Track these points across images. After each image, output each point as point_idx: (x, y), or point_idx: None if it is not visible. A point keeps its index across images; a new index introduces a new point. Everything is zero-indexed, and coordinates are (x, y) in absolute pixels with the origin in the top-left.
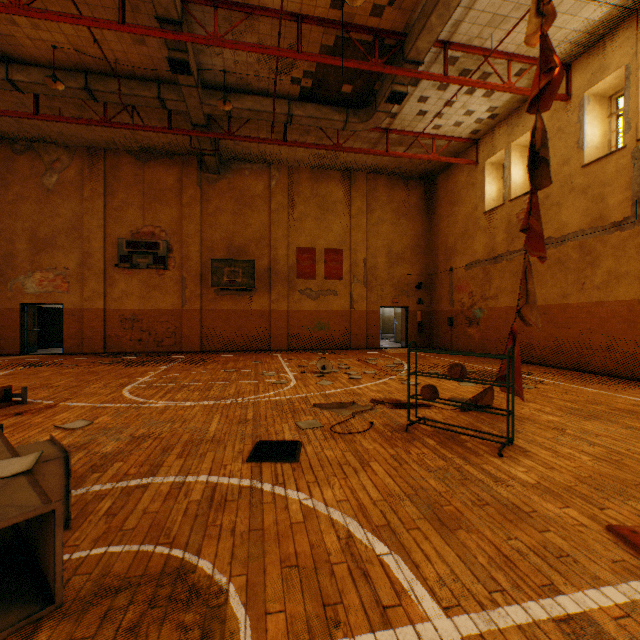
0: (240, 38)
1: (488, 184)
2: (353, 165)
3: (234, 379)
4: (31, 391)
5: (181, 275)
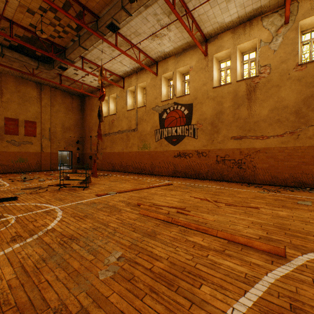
0: None
1: (104, 107)
2: (43, 82)
3: None
4: None
5: None
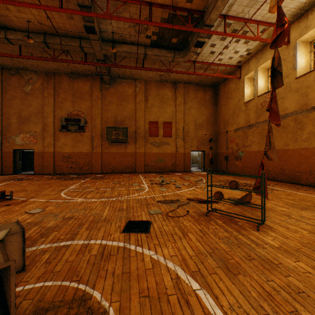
0: (120, 15)
1: (246, 88)
2: (177, 80)
3: (117, 187)
4: (15, 193)
5: (91, 135)
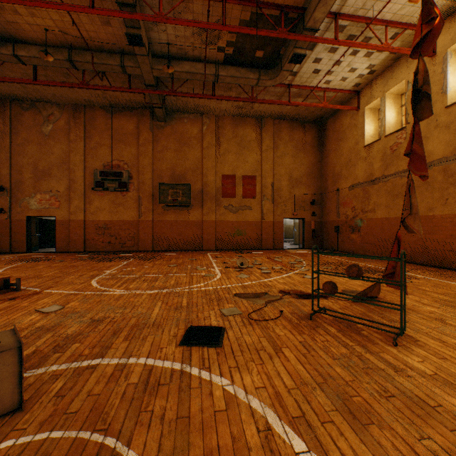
0: (179, 17)
1: (367, 124)
2: (263, 113)
3: (174, 272)
4: (26, 280)
5: (138, 195)
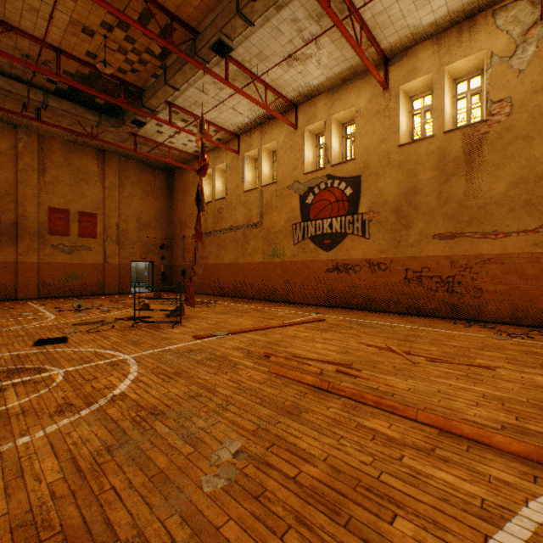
0: None
1: (205, 186)
2: (107, 148)
3: None
4: None
5: None
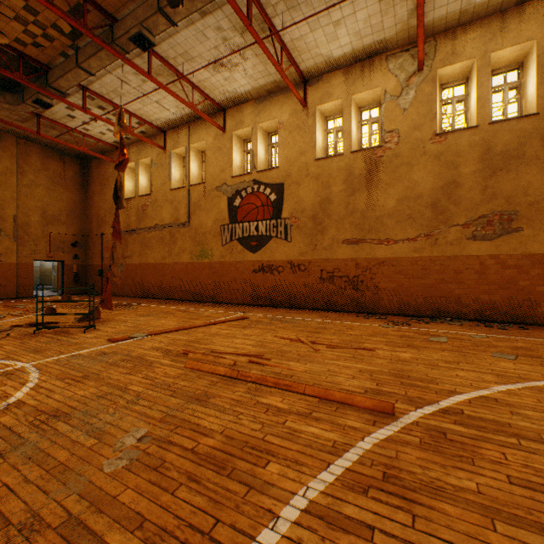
0: None
1: (127, 180)
2: (0, 126)
3: None
4: None
5: None
